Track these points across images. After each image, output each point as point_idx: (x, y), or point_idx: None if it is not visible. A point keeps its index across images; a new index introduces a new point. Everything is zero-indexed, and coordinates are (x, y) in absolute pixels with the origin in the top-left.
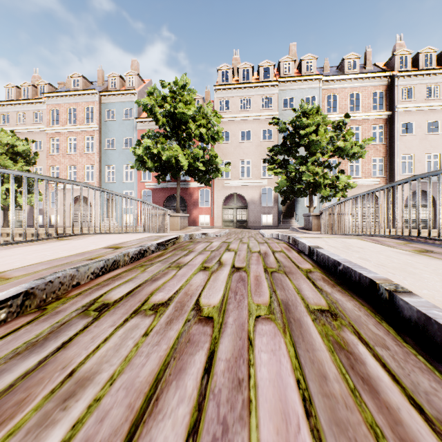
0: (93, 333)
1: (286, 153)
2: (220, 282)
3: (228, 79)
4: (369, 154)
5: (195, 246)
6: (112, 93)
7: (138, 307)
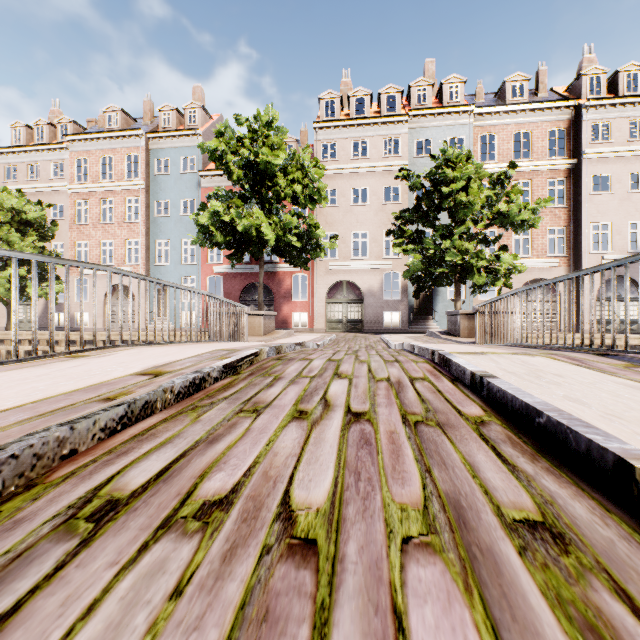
0: (70, 586)
1: (420, 221)
2: (328, 446)
3: (334, 112)
4: (543, 222)
5: (285, 369)
6: (164, 135)
7: (173, 511)
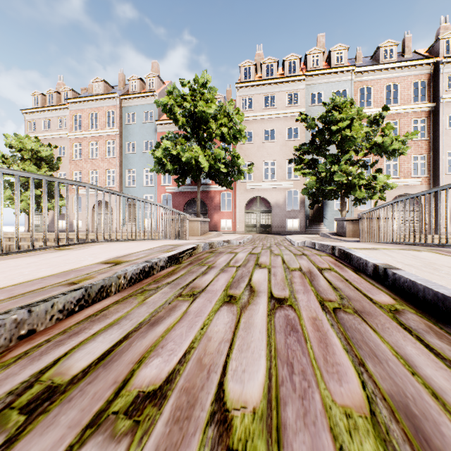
0: None
1: (314, 152)
2: (257, 332)
3: (250, 75)
4: (408, 151)
5: (216, 260)
6: (132, 96)
7: (105, 404)
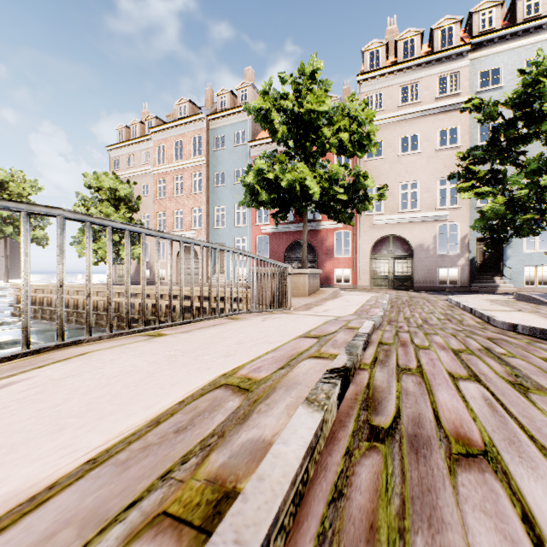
0: None
1: (497, 158)
2: None
3: (379, 61)
4: None
5: None
6: (221, 115)
7: None
